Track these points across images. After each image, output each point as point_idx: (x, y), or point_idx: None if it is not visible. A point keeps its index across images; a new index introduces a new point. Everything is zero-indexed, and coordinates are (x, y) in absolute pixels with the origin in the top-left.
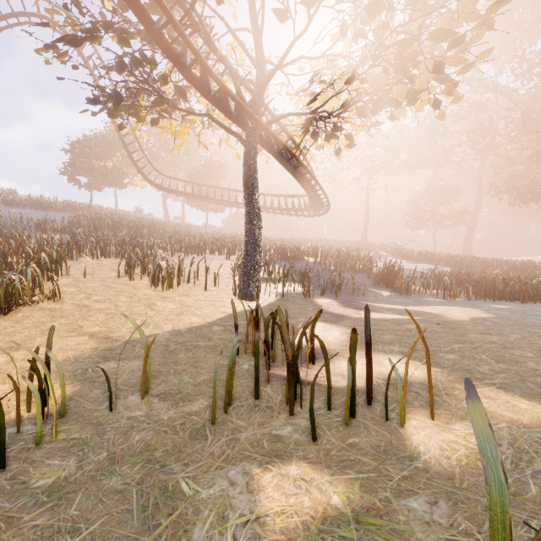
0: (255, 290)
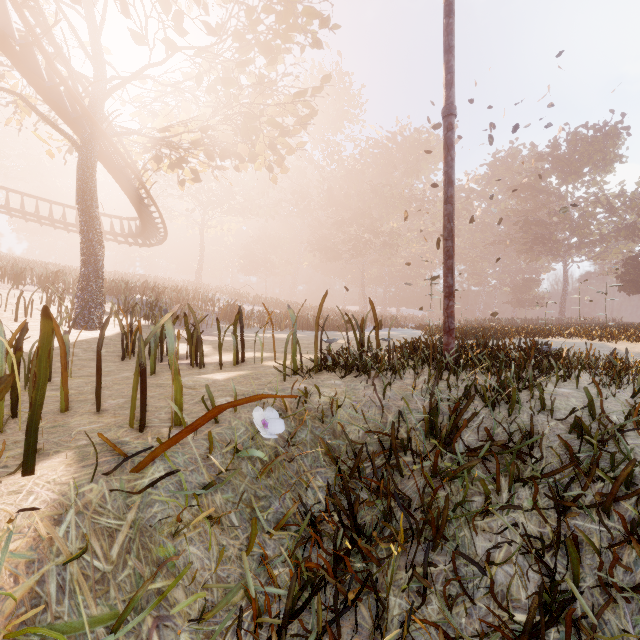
0: (98, 319)
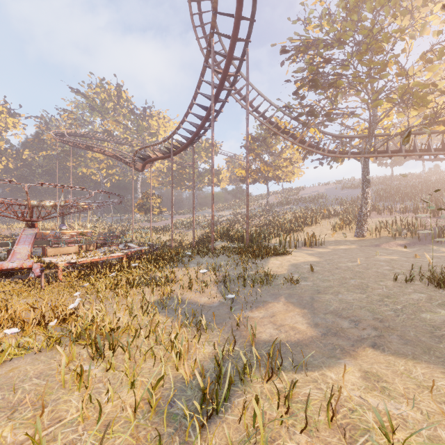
0: (361, 233)
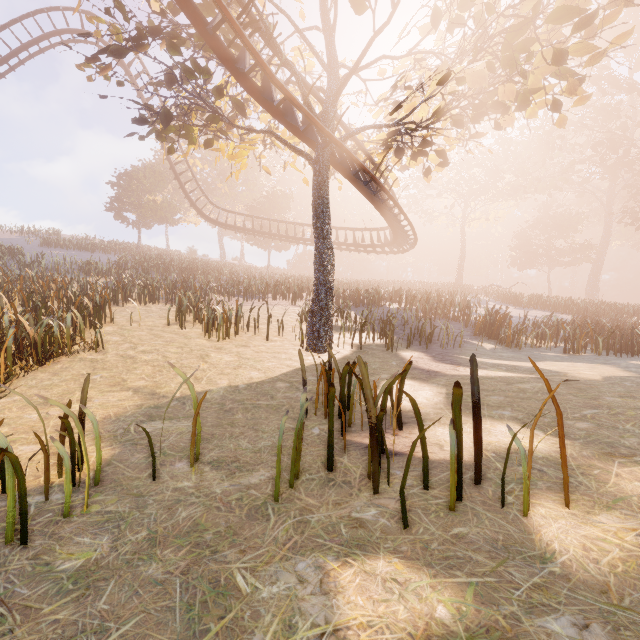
0: (327, 340)
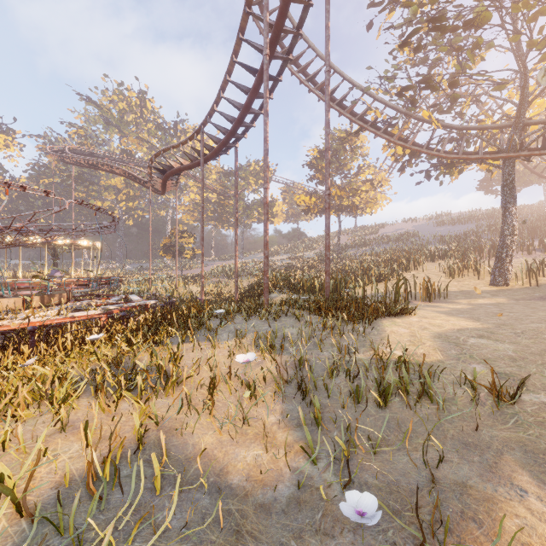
0: (502, 279)
